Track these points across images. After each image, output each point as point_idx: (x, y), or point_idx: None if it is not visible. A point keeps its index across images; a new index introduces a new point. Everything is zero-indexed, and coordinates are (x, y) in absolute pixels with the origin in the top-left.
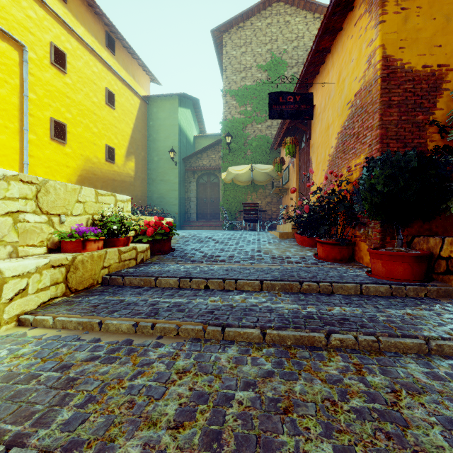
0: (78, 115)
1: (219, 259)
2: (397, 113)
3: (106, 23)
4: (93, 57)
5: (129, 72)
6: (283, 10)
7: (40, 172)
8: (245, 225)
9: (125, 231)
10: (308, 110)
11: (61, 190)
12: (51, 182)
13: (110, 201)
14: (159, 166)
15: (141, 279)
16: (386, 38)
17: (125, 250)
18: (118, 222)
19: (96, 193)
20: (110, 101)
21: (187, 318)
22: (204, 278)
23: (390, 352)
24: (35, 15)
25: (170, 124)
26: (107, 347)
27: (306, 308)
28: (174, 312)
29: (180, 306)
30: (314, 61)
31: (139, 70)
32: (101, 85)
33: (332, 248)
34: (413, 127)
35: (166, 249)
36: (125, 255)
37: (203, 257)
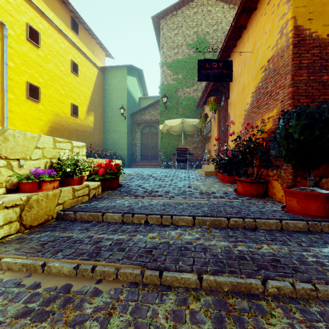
0: (49, 80)
1: (157, 194)
2: (306, 74)
3: (71, 10)
4: (60, 36)
5: (90, 48)
6: (206, 2)
7: (18, 124)
8: (178, 164)
9: (80, 172)
10: (229, 74)
11: (20, 137)
12: (10, 131)
13: (67, 147)
14: (112, 120)
15: (90, 215)
16: (297, 11)
17: (79, 188)
18: (72, 165)
19: (54, 140)
20: (75, 70)
21: (126, 260)
22: (145, 214)
23: (328, 301)
24: (14, 1)
25: (121, 88)
26: (44, 295)
27: (236, 246)
28: (115, 252)
29: (121, 244)
30: (233, 36)
31: (97, 47)
32: (67, 57)
33: (250, 186)
34: (320, 85)
35: (115, 185)
36: (79, 192)
37: (144, 192)
